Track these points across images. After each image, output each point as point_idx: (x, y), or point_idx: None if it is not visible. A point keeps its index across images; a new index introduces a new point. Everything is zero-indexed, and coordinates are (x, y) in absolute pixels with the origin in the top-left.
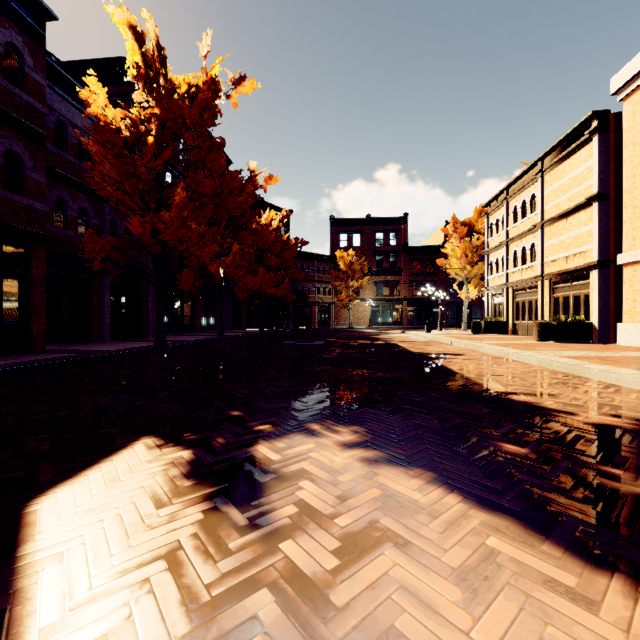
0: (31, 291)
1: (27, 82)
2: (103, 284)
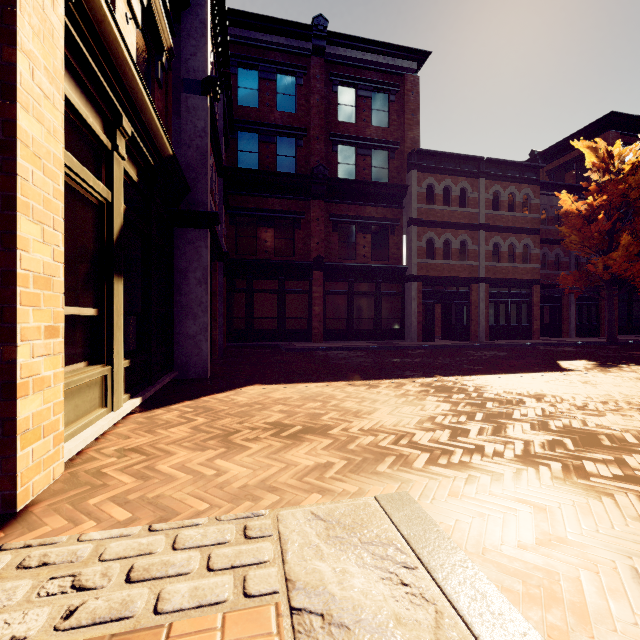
0: (533, 309)
1: (531, 207)
2: (569, 299)
